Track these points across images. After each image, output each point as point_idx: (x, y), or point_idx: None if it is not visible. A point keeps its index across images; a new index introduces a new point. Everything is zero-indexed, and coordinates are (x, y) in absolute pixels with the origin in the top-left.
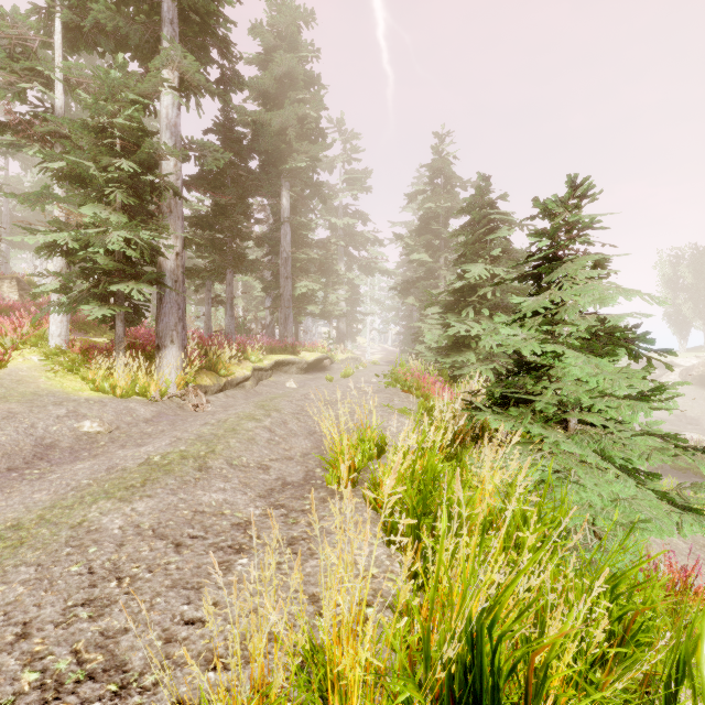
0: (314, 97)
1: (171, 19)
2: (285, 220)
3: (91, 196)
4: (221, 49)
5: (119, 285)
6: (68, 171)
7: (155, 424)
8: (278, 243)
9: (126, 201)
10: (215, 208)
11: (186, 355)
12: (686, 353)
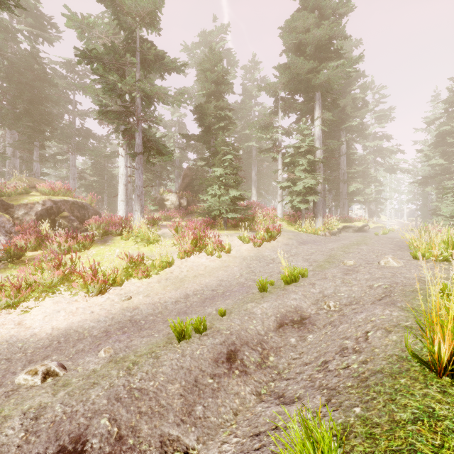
0: (361, 86)
1: (318, 98)
2: (344, 154)
3: (301, 169)
4: (333, 98)
5: (310, 197)
6: (289, 161)
7: (330, 240)
8: (338, 166)
9: (308, 168)
10: None
11: (323, 220)
12: None
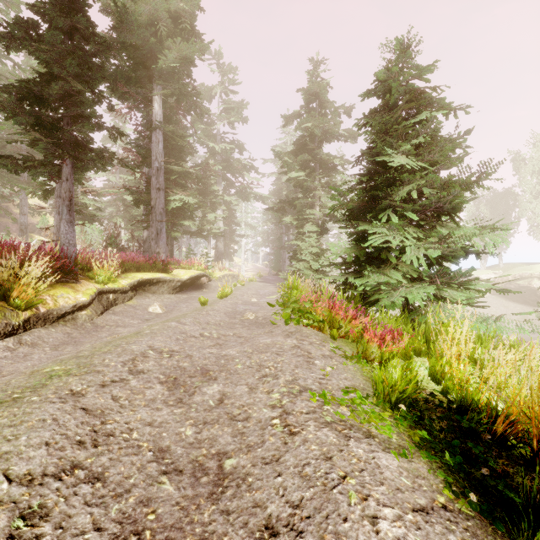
0: None
1: None
2: (156, 125)
3: None
4: None
5: None
6: None
7: None
8: (149, 153)
9: None
10: (44, 75)
11: None
12: (486, 270)
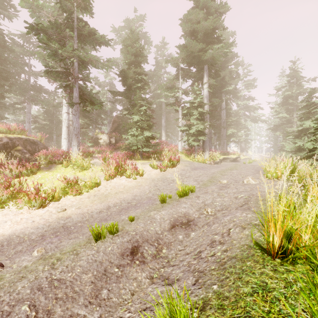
0: (235, 63)
1: (206, 69)
2: (224, 109)
3: (194, 118)
4: (216, 70)
5: (200, 137)
6: (186, 112)
7: (213, 167)
8: (220, 117)
9: (199, 117)
10: None
11: (209, 153)
12: None
